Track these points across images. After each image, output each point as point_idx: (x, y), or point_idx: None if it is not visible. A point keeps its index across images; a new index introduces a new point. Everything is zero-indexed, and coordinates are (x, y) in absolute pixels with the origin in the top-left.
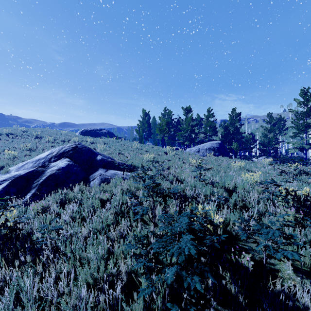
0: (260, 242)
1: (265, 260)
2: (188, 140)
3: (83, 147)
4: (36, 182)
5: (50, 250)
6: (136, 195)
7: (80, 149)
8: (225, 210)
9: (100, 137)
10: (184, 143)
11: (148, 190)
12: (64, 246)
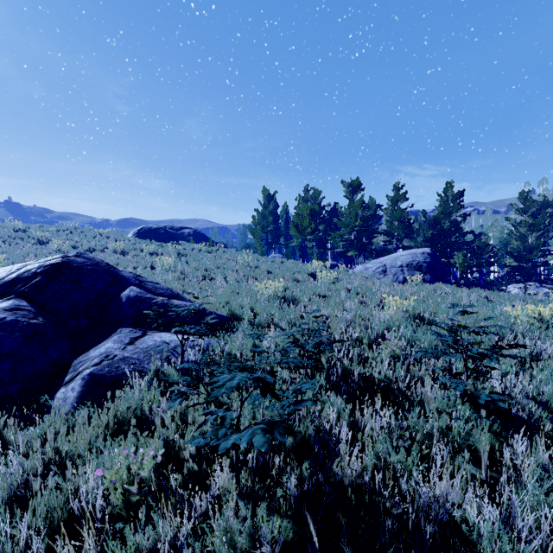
0: None
1: None
2: (355, 247)
3: (88, 265)
4: None
5: None
6: None
7: (74, 271)
8: None
9: (175, 243)
10: (347, 253)
11: None
12: None
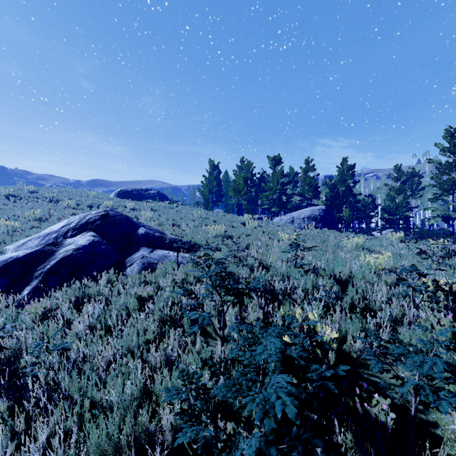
0: (408, 379)
1: (415, 410)
2: (276, 205)
3: (118, 216)
4: (40, 270)
5: (43, 389)
6: (193, 292)
7: (112, 219)
8: (337, 315)
9: (146, 201)
10: (271, 209)
11: (212, 284)
12: (71, 379)
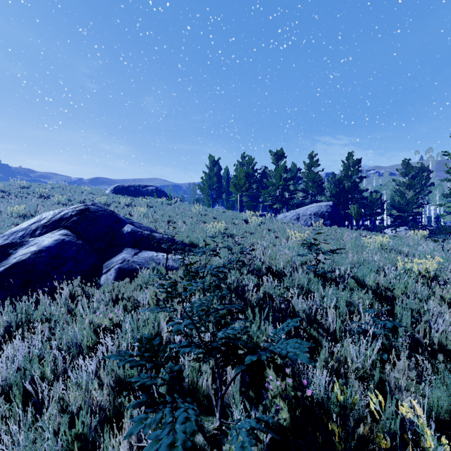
0: None
1: None
2: (279, 201)
3: (100, 211)
4: None
5: None
6: (164, 347)
7: (93, 214)
8: (402, 362)
9: (143, 197)
10: (274, 206)
11: (199, 335)
12: None
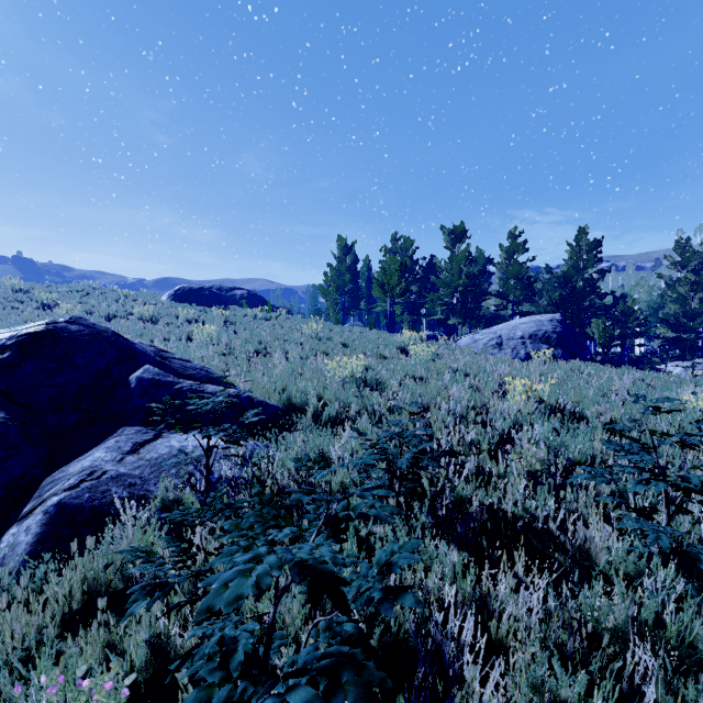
0: None
1: None
2: (458, 313)
3: (85, 335)
4: None
5: None
6: None
7: (62, 343)
8: None
9: (223, 307)
10: (448, 321)
11: None
12: None
